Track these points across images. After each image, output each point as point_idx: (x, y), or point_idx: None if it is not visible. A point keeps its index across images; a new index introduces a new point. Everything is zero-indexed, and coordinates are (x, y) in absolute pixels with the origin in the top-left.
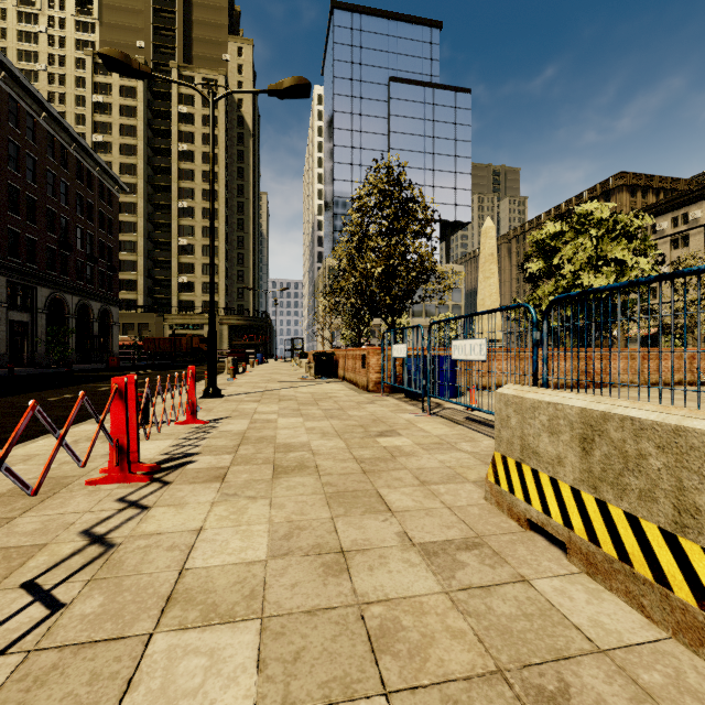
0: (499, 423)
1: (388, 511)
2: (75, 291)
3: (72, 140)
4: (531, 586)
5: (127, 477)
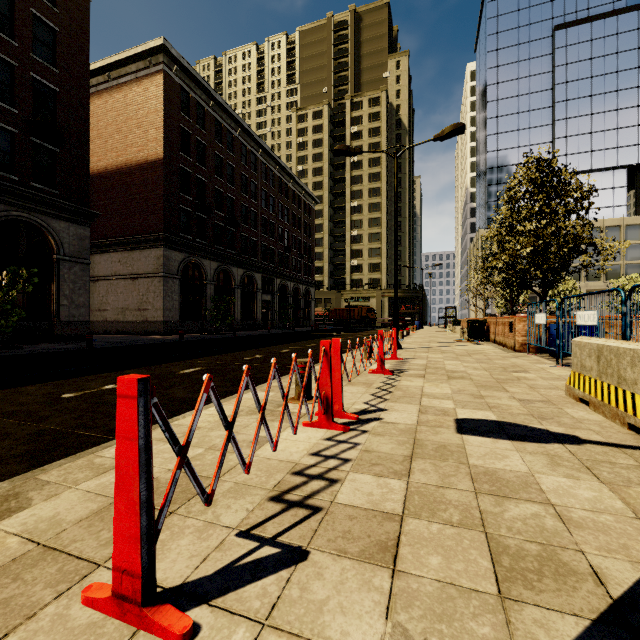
0: (573, 356)
1: (506, 391)
2: (292, 279)
3: (290, 178)
4: (562, 409)
5: (383, 372)
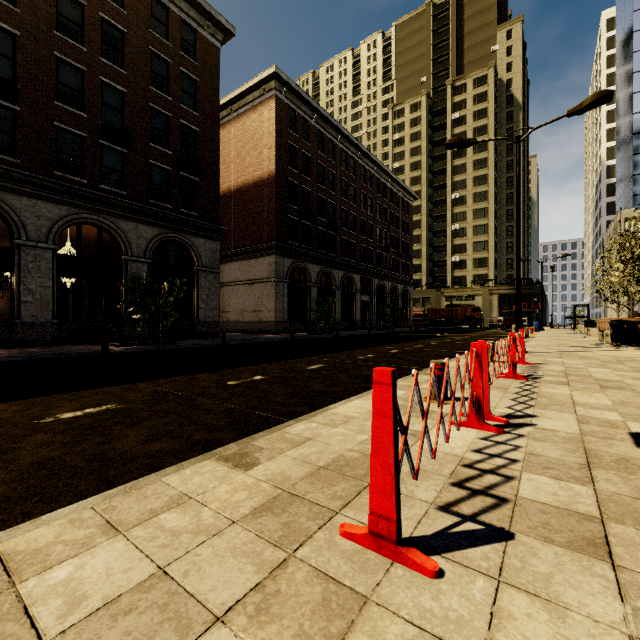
0: None
1: None
2: (389, 278)
3: (388, 177)
4: None
5: (516, 377)
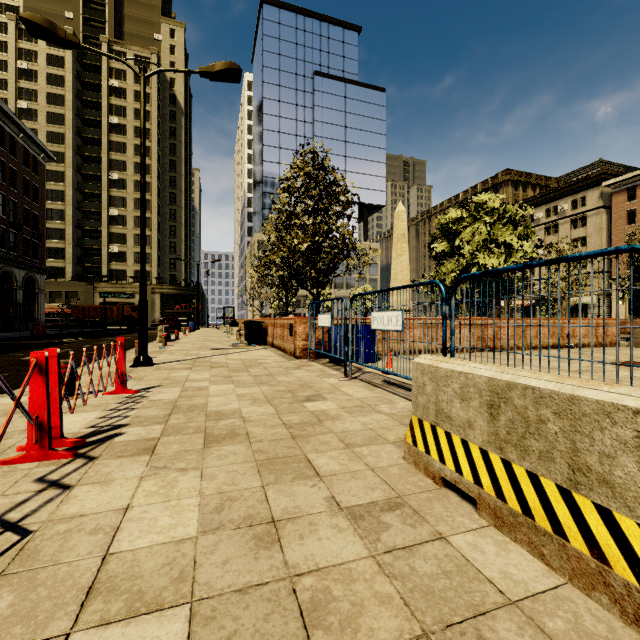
0: (416, 390)
1: (316, 476)
2: None
3: None
4: (448, 543)
5: (47, 454)
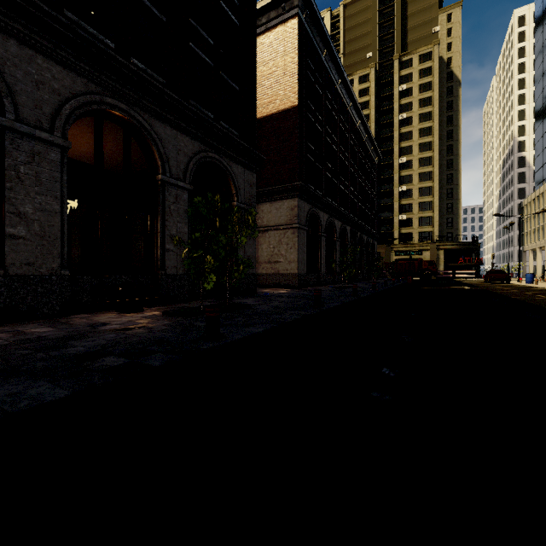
0: None
1: None
2: (365, 232)
3: (365, 133)
4: None
5: None
